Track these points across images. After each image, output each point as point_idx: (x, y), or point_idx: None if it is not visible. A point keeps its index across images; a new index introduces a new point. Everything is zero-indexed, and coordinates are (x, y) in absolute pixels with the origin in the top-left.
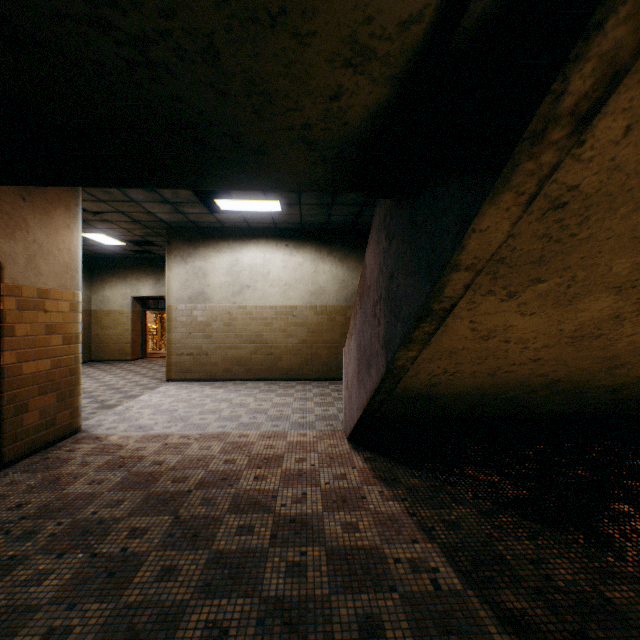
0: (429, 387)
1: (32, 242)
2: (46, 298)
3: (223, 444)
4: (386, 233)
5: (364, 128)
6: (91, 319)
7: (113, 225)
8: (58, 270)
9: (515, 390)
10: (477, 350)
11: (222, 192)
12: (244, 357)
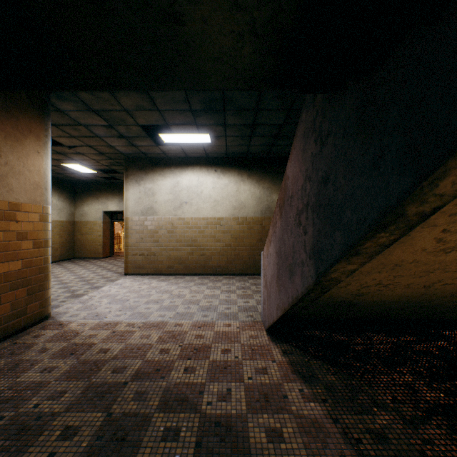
0: (354, 296)
1: (4, 164)
2: (17, 210)
3: (161, 333)
4: (316, 135)
5: None
6: (74, 228)
7: (85, 157)
8: (28, 188)
9: (441, 299)
10: (428, 263)
11: (165, 129)
12: (183, 257)
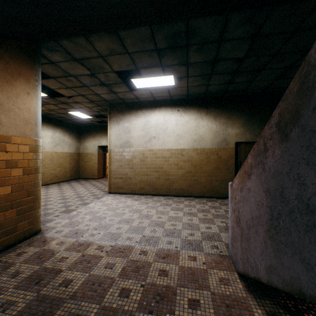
0: None
1: None
2: (7, 142)
3: (125, 262)
4: None
5: None
6: (79, 157)
7: (81, 105)
8: (18, 123)
9: None
10: None
11: (137, 76)
12: (152, 181)
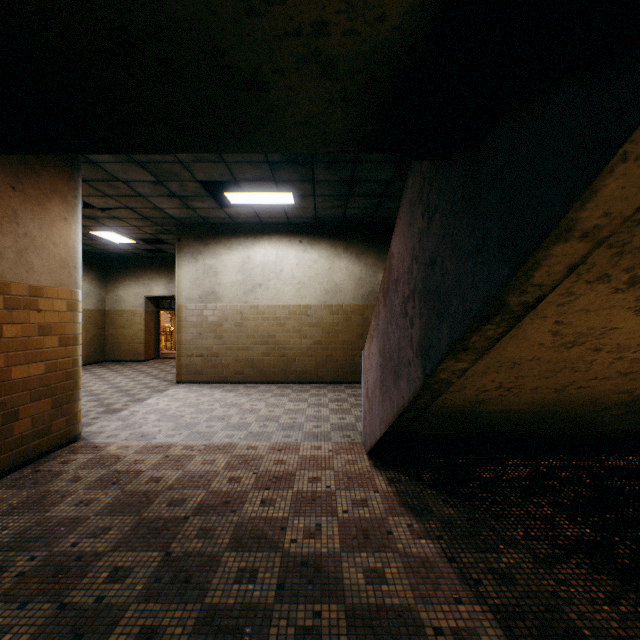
0: (473, 404)
1: (23, 235)
2: (39, 296)
3: (229, 457)
4: (423, 208)
5: (408, 28)
6: (105, 319)
7: (123, 222)
8: (53, 266)
9: (582, 408)
10: (551, 361)
11: (232, 185)
12: (256, 359)
